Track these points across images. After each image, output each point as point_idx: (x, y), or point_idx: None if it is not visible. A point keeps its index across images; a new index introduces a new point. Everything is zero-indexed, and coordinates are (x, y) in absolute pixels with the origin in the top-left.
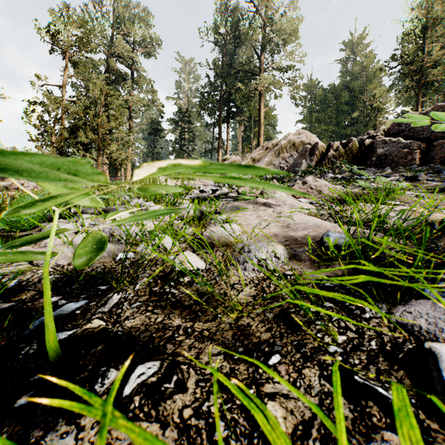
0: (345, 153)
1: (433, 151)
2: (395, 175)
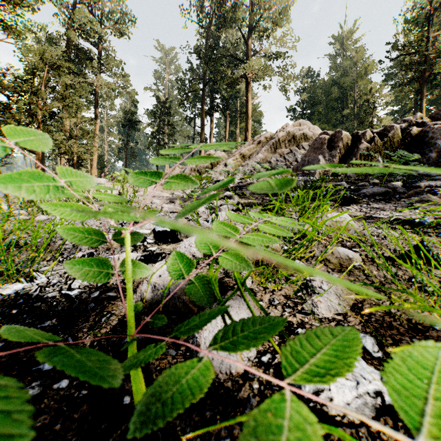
0: (383, 146)
1: None
2: None
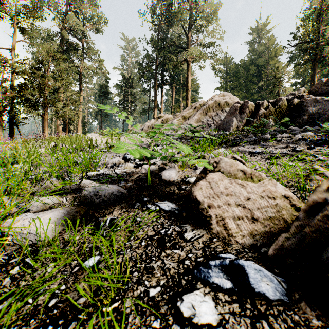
0: (274, 111)
1: None
2: None
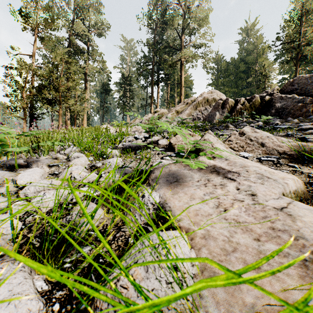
0: (249, 106)
1: None
2: (305, 124)
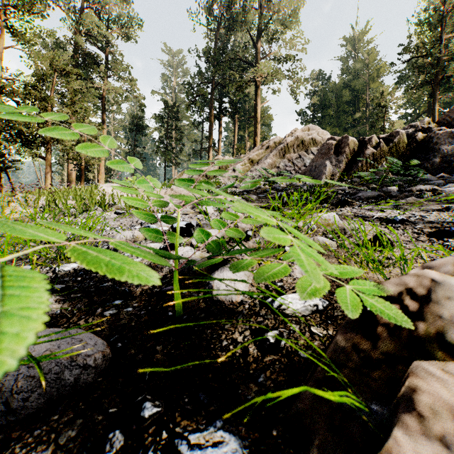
0: (388, 151)
1: None
2: None
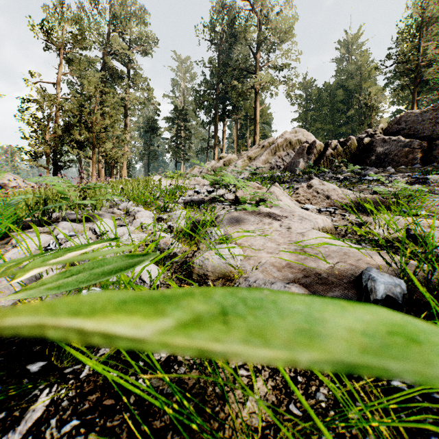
0: (343, 152)
1: (435, 150)
2: (401, 176)
